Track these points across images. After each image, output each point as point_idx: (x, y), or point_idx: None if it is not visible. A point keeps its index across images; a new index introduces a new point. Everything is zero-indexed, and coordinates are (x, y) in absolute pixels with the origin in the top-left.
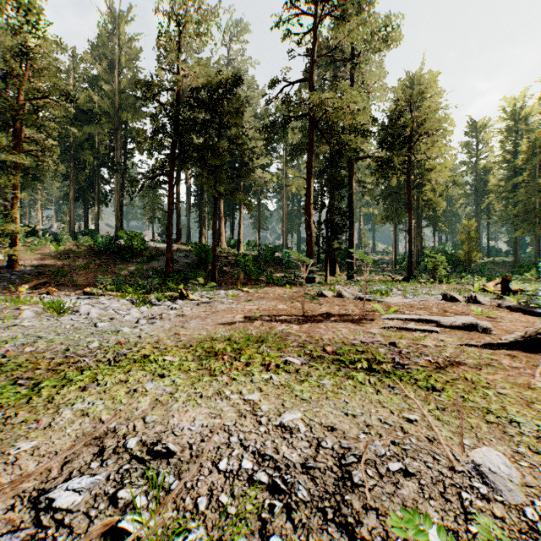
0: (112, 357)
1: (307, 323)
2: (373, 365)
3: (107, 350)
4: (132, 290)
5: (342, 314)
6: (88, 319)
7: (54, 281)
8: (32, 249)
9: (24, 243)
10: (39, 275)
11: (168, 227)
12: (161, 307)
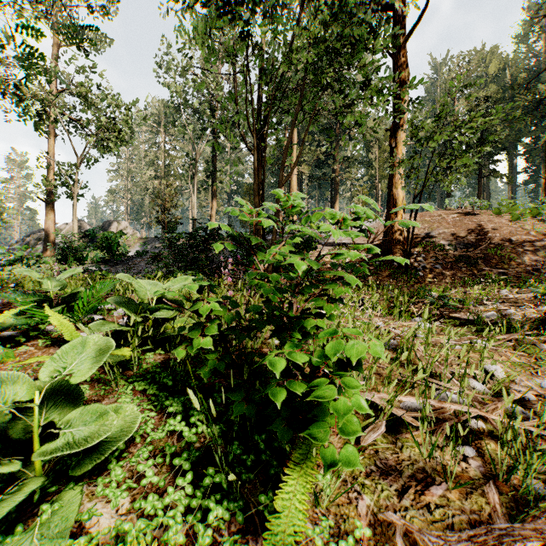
0: None
1: None
2: None
3: None
4: None
5: None
6: None
7: None
8: None
9: None
10: None
11: None
12: None
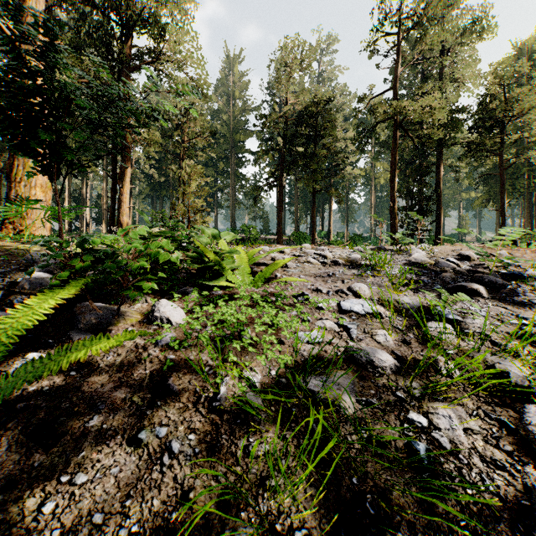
0: None
1: None
2: None
3: None
4: None
5: None
6: None
7: None
8: None
9: None
10: None
11: (279, 219)
12: None
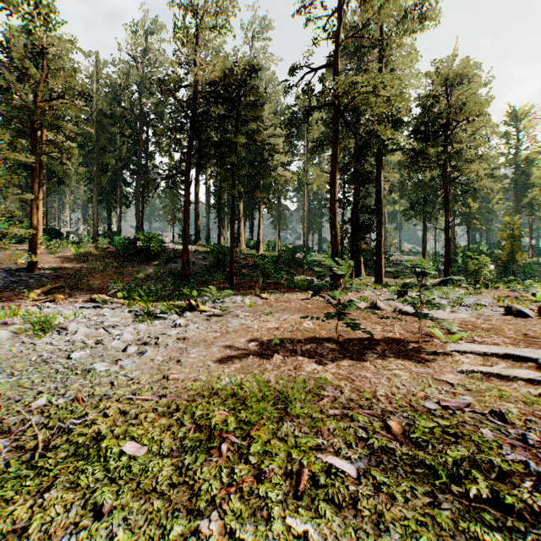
0: (46, 436)
1: (345, 357)
2: (502, 493)
3: (52, 415)
4: (143, 296)
5: (388, 339)
6: (69, 343)
7: (69, 285)
8: (53, 252)
9: (45, 246)
10: (56, 279)
11: (184, 228)
12: (165, 322)
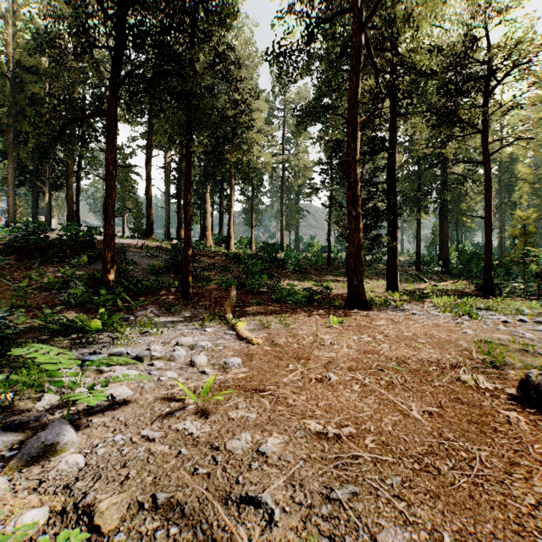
0: None
1: None
2: None
3: None
4: None
5: None
6: None
7: None
8: None
9: None
10: None
11: (106, 205)
12: None
